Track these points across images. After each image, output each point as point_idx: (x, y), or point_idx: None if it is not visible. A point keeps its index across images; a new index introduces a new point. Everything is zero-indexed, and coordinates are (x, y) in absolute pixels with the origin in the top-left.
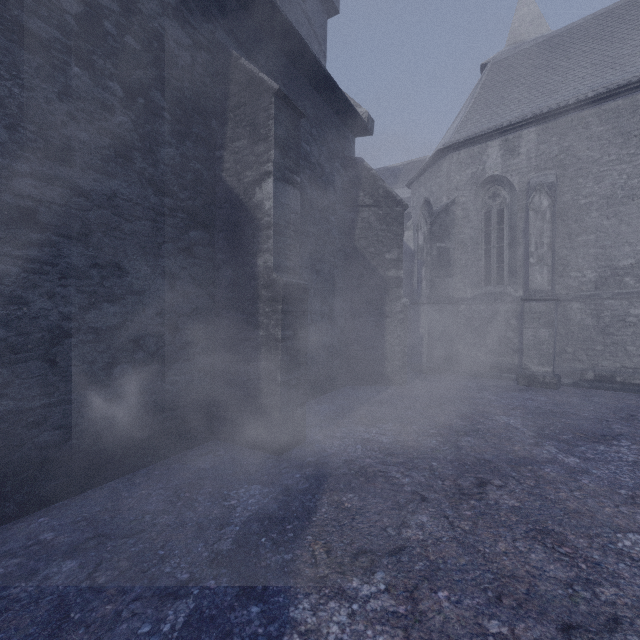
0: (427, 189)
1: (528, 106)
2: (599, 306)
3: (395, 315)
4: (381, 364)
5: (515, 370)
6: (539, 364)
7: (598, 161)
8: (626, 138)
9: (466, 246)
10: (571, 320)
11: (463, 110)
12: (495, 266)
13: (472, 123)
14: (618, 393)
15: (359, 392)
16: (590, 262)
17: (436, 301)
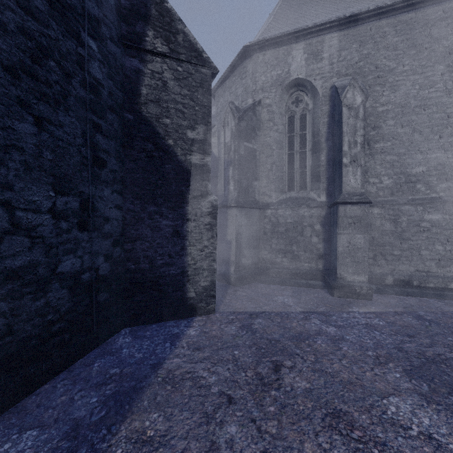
0: (232, 93)
1: (327, 16)
2: (397, 211)
3: (200, 218)
4: (181, 288)
5: (320, 276)
6: (354, 273)
7: (394, 70)
8: (418, 50)
9: (271, 149)
10: (372, 225)
11: (263, 27)
12: (298, 171)
13: (275, 29)
14: (425, 300)
15: (141, 345)
16: (387, 168)
17: (244, 204)
